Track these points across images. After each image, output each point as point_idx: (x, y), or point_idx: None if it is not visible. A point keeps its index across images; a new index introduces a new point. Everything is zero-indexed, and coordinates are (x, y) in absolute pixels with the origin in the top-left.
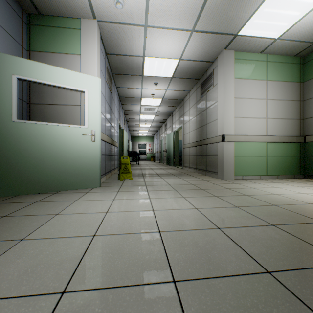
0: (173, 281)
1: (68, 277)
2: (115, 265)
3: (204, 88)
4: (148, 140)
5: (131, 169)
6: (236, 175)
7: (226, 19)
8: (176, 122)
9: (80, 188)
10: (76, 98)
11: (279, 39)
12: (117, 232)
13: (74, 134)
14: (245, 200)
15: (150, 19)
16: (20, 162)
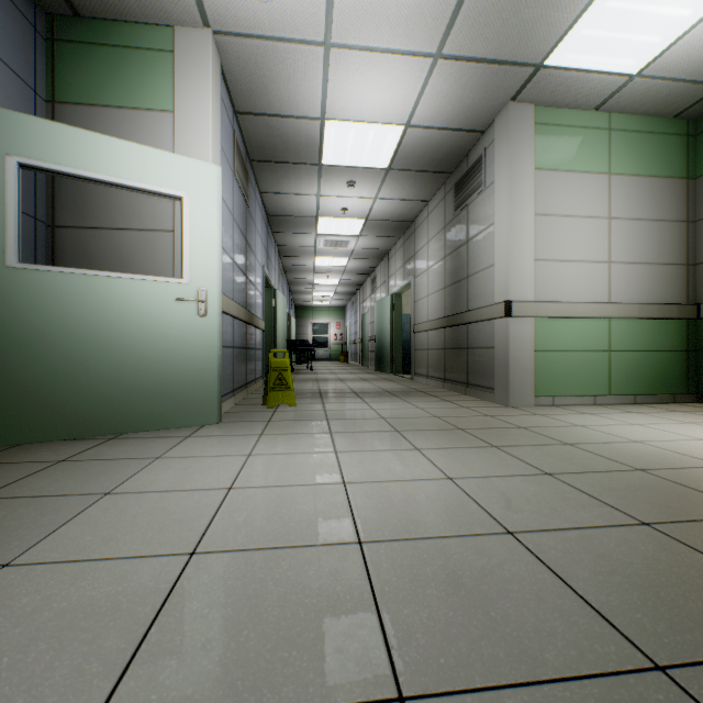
0: (399, 698)
1: (107, 683)
2: (240, 644)
3: (463, 193)
4: (333, 314)
5: (295, 381)
6: (538, 395)
7: (517, 27)
8: (398, 273)
9: (172, 427)
10: (163, 213)
11: (641, 77)
12: (252, 542)
13: (157, 298)
14: (567, 456)
15: (338, 27)
16: (26, 365)
